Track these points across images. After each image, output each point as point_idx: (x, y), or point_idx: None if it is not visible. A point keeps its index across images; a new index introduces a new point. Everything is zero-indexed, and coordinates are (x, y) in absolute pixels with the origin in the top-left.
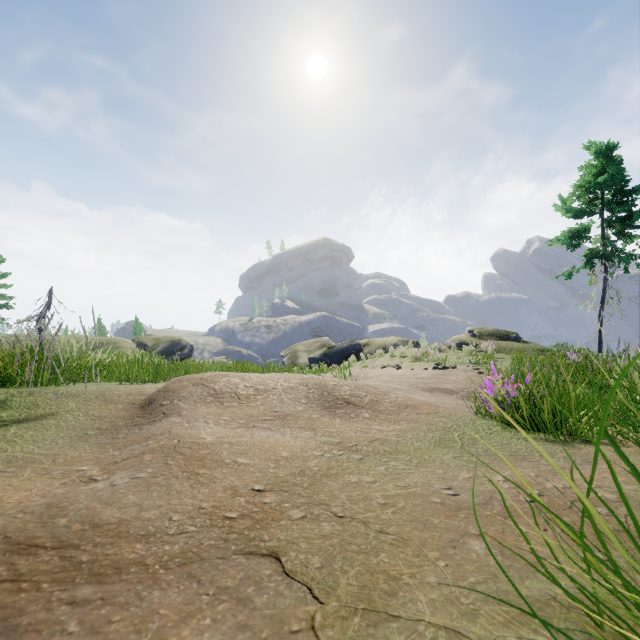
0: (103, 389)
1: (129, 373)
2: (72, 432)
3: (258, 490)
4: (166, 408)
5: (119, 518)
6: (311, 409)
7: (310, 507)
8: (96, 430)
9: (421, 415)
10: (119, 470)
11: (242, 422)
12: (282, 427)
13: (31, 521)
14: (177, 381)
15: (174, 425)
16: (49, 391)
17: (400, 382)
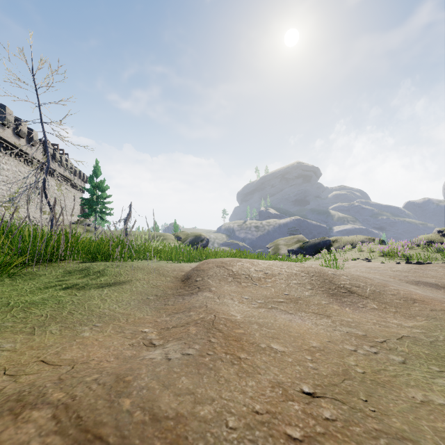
0: (158, 265)
1: (173, 255)
2: (139, 296)
3: (308, 393)
4: (199, 283)
5: (176, 410)
6: (317, 295)
7: (392, 442)
8: (154, 296)
9: (436, 312)
10: (171, 338)
11: (261, 302)
12: (297, 311)
13: (101, 396)
14: (205, 263)
15: (208, 300)
16: (127, 265)
17: (380, 274)
